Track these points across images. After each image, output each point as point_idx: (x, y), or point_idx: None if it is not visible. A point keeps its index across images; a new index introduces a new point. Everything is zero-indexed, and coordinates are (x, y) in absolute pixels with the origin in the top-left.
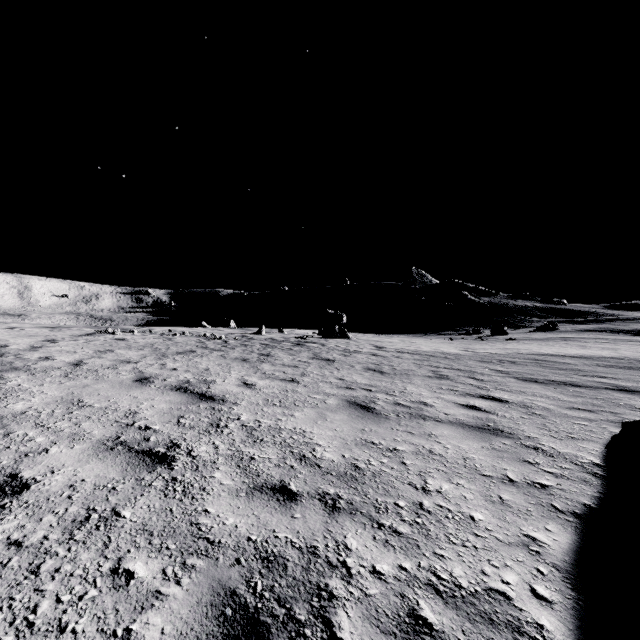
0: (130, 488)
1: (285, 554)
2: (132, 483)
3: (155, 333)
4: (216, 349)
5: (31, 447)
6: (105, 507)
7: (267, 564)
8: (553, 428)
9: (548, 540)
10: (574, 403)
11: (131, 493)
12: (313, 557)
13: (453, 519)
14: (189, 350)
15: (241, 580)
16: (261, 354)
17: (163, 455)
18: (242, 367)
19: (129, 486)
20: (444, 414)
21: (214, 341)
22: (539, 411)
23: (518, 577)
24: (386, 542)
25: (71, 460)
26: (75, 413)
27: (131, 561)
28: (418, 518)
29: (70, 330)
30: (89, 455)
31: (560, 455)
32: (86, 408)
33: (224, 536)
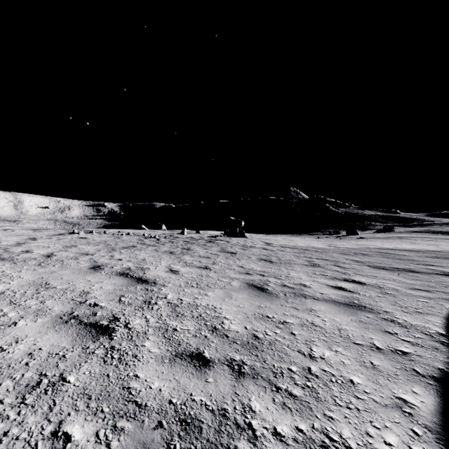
0: (77, 356)
1: (200, 416)
2: (79, 351)
3: (108, 233)
4: (151, 245)
5: (3, 321)
6: (54, 373)
7: (185, 426)
8: (403, 304)
9: (416, 402)
10: (415, 285)
11: (77, 360)
12: (224, 419)
13: (336, 383)
14: (132, 245)
15: (162, 443)
16: (183, 248)
17: (106, 327)
18: (169, 258)
19: (76, 354)
20: (319, 293)
21: (150, 239)
22: (390, 291)
23: (398, 438)
24: (284, 404)
25: (33, 331)
26: (42, 293)
27: (70, 424)
28: (308, 382)
29: (47, 231)
30: (48, 327)
31: (412, 326)
32: (51, 289)
33: (150, 399)
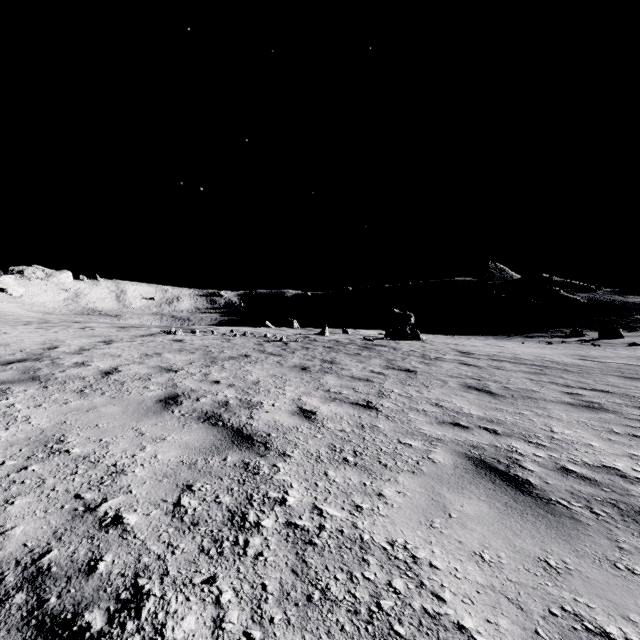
0: None
1: None
2: None
3: (217, 333)
4: (274, 353)
5: None
6: None
7: None
8: None
9: None
10: None
11: None
12: None
13: None
14: (243, 354)
15: None
16: (324, 360)
17: None
18: (300, 380)
19: None
20: None
21: (274, 343)
22: None
23: None
24: None
25: None
26: (30, 469)
27: None
28: None
29: (137, 330)
30: None
31: None
32: (55, 457)
33: None
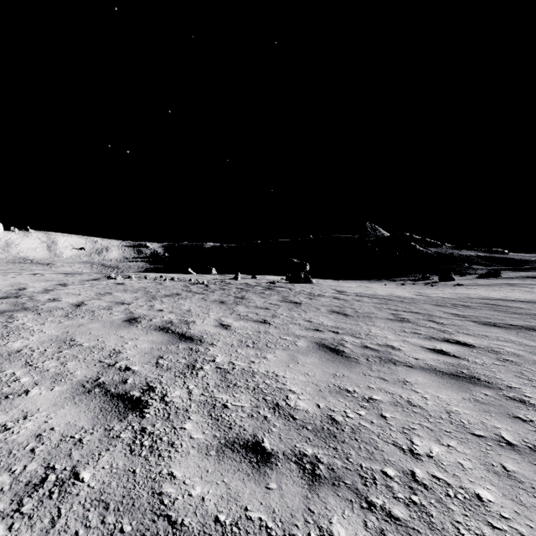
0: (96, 440)
1: None
2: (100, 434)
3: (149, 278)
4: (198, 292)
5: (14, 388)
6: (65, 465)
7: None
8: (532, 377)
9: None
10: None
11: (96, 447)
12: None
13: (456, 498)
14: (175, 293)
15: None
16: (237, 297)
17: (137, 400)
18: (220, 309)
19: (96, 438)
20: (414, 359)
21: (197, 285)
22: (510, 357)
23: None
24: (381, 533)
25: (47, 404)
26: (64, 352)
27: None
28: (414, 495)
29: (81, 276)
30: (66, 398)
31: None
32: (75, 347)
33: (188, 514)
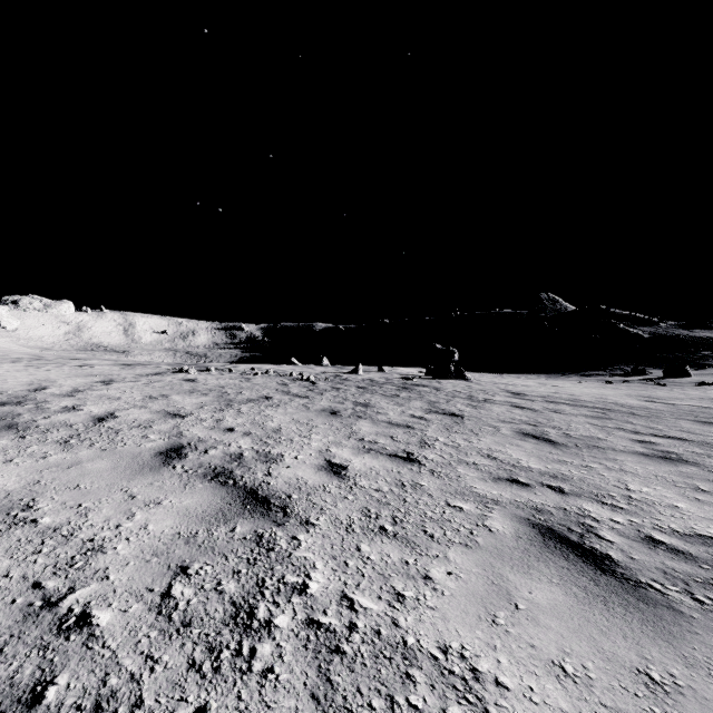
0: None
1: None
2: None
3: (235, 372)
4: (299, 394)
5: None
6: None
7: None
8: None
9: None
10: None
11: None
12: None
13: None
14: (264, 396)
15: None
16: (357, 403)
17: None
18: (329, 426)
19: None
20: None
21: (300, 383)
22: None
23: None
24: None
25: None
26: None
27: None
28: None
29: (143, 368)
30: None
31: None
32: (17, 529)
33: None
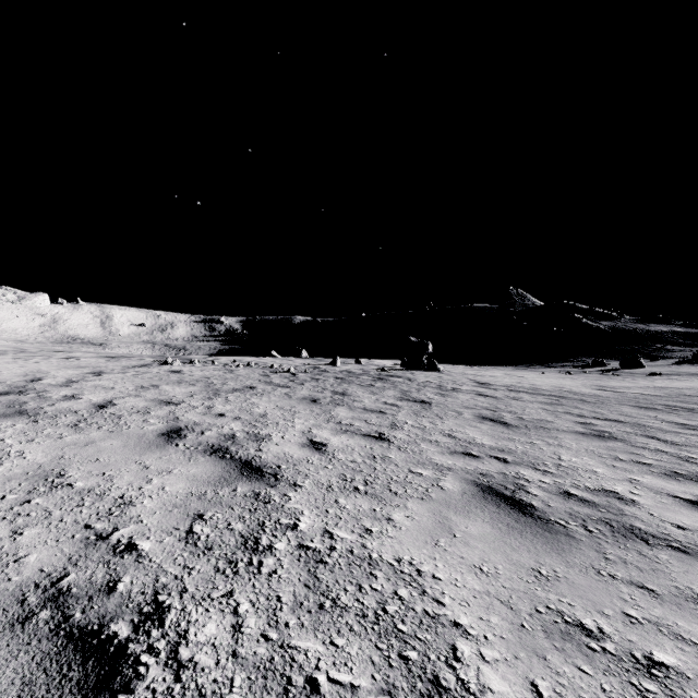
0: None
1: None
2: None
3: (218, 364)
4: (281, 385)
5: None
6: None
7: None
8: None
9: None
10: None
11: None
12: None
13: None
14: (249, 386)
15: None
16: (335, 392)
17: (115, 655)
18: (310, 412)
19: None
20: (676, 528)
21: (281, 374)
22: None
23: None
24: None
25: None
26: (33, 502)
27: None
28: None
29: (128, 360)
30: None
31: None
32: (58, 490)
33: None
